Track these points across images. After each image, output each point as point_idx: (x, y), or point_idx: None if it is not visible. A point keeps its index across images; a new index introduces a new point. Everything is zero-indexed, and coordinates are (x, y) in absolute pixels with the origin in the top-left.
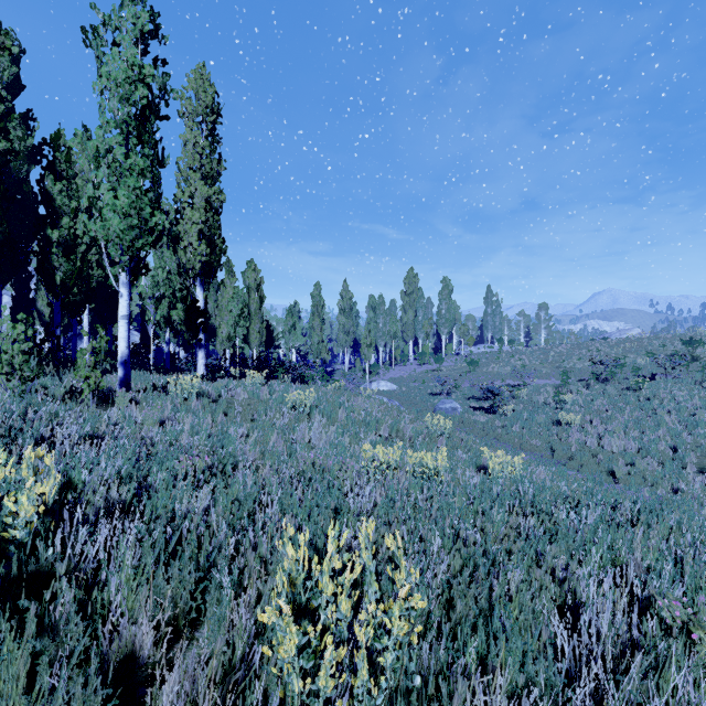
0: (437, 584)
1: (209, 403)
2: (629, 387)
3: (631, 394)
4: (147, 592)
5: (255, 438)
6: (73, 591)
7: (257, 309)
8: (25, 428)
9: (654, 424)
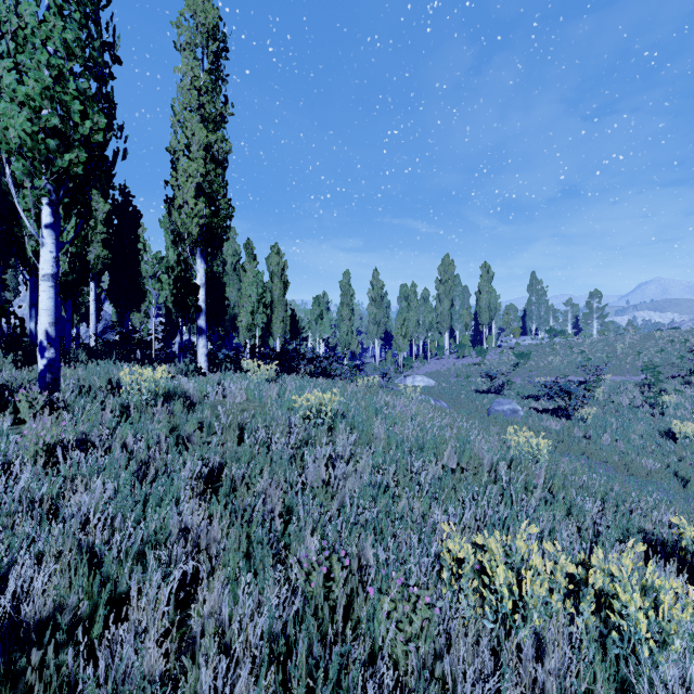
0: None
1: (184, 408)
2: None
3: None
4: None
5: (226, 484)
6: None
7: (280, 296)
8: None
9: None
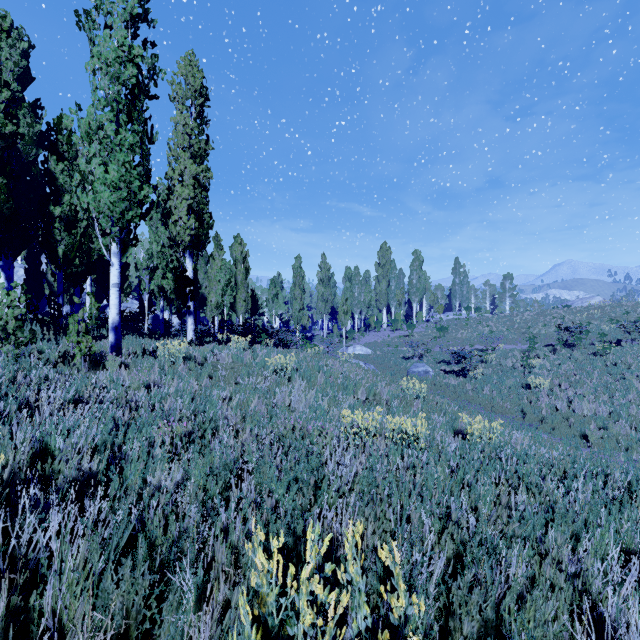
0: (432, 584)
1: (195, 366)
2: (595, 352)
3: (598, 359)
4: (84, 609)
5: (237, 401)
6: (4, 599)
7: (243, 279)
8: (9, 393)
9: (624, 388)
